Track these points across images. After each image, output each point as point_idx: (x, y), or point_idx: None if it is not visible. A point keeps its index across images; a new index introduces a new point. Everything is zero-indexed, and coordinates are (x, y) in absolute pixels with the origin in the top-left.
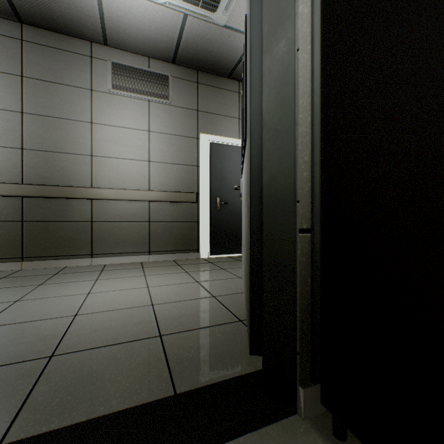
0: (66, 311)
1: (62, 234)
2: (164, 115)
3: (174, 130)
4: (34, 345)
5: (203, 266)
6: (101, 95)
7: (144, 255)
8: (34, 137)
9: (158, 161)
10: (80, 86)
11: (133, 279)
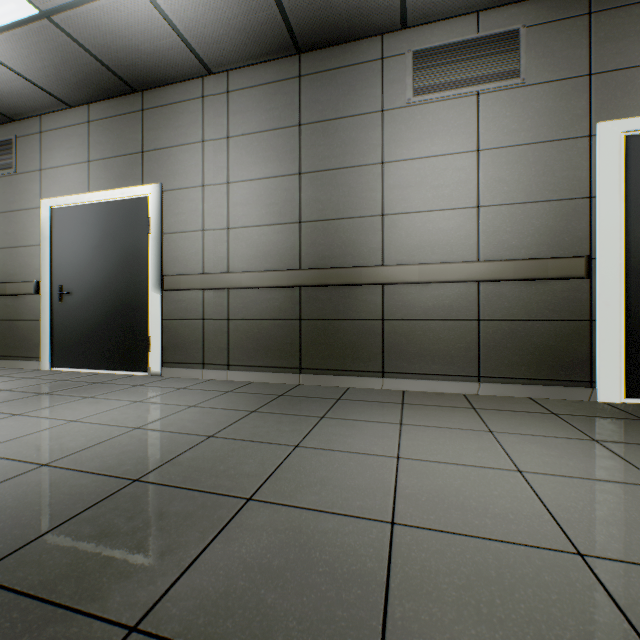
0: (371, 500)
1: (344, 339)
2: (508, 111)
3: (530, 133)
4: (330, 610)
5: (632, 429)
6: (396, 114)
7: (468, 382)
8: (312, 204)
9: (495, 203)
10: (366, 111)
11: (469, 436)
